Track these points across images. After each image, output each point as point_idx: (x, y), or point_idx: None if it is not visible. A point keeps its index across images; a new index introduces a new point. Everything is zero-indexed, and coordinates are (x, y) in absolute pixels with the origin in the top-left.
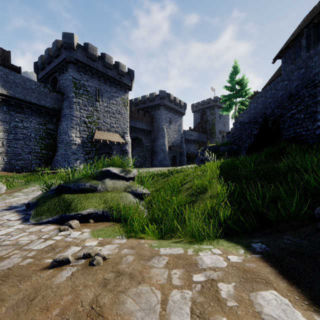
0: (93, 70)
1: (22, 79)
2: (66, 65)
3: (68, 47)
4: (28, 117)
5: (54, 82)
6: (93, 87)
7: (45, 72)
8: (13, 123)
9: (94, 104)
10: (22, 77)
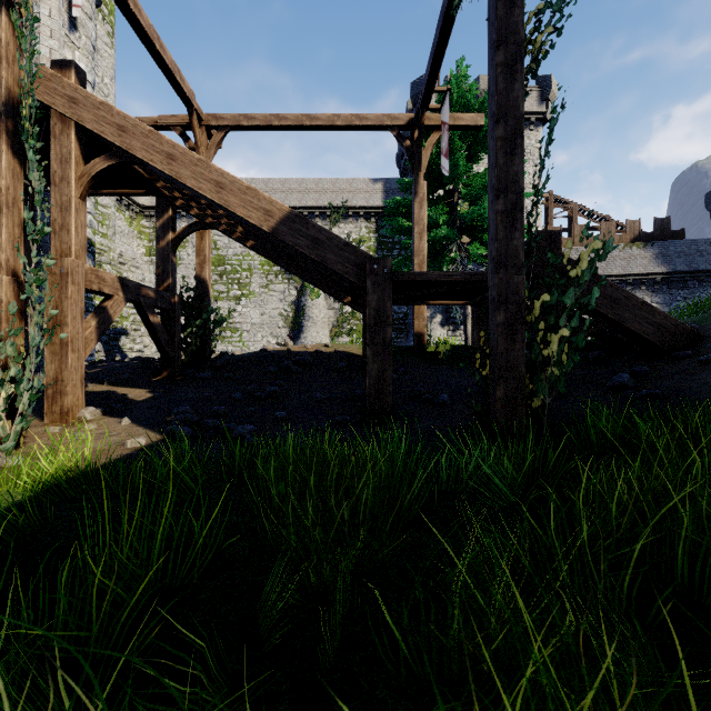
0: None
1: (685, 245)
2: None
3: None
4: (694, 292)
5: None
6: None
7: None
8: (673, 304)
9: None
10: (685, 242)
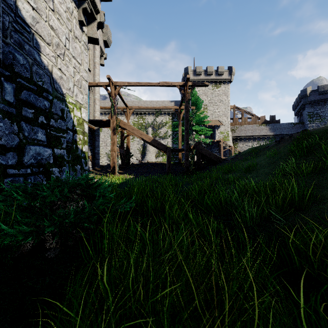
0: (324, 100)
1: (279, 125)
2: (304, 106)
3: (304, 97)
4: None
5: (302, 114)
6: (325, 111)
7: (297, 110)
8: None
9: (326, 122)
10: (279, 124)
